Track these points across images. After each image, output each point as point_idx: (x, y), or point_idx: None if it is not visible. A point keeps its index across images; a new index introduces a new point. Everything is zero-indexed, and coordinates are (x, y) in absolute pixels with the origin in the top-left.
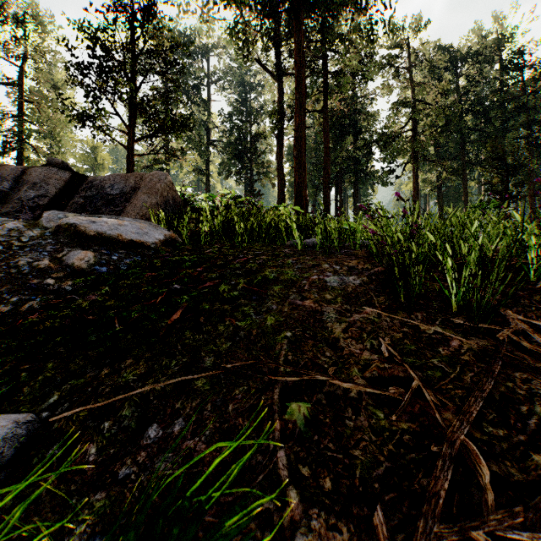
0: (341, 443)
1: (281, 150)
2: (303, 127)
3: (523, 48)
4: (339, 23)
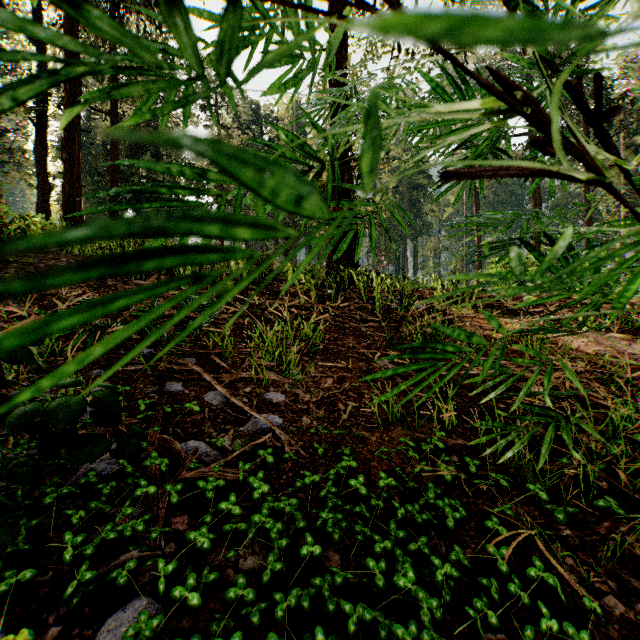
0: (42, 301)
1: (43, 142)
2: (77, 128)
3: (305, 132)
4: (130, 23)
